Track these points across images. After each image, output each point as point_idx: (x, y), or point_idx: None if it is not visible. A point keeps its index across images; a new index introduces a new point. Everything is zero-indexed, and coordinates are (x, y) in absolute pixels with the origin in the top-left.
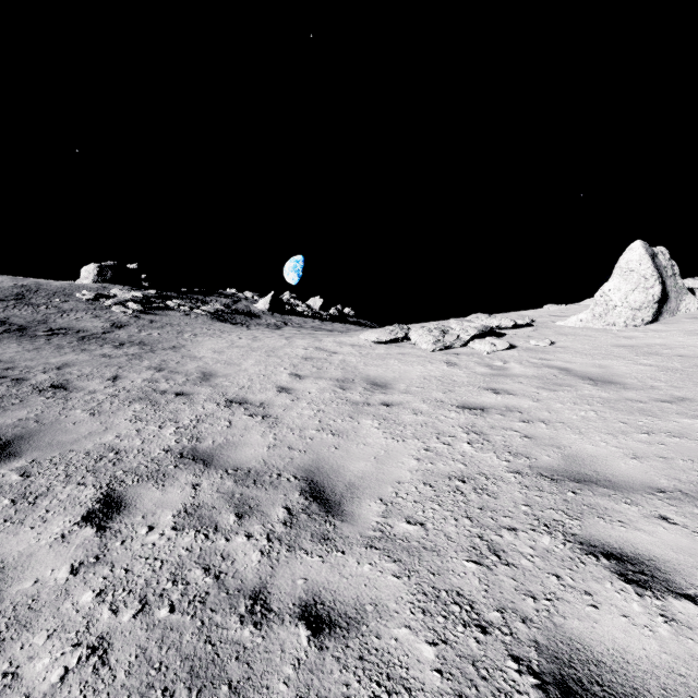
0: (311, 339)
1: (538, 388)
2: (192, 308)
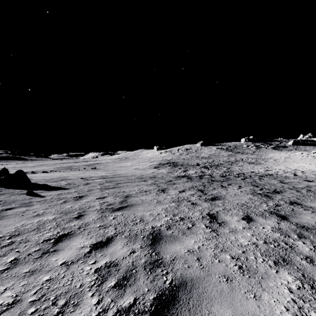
0: (290, 153)
1: (304, 158)
2: (267, 146)
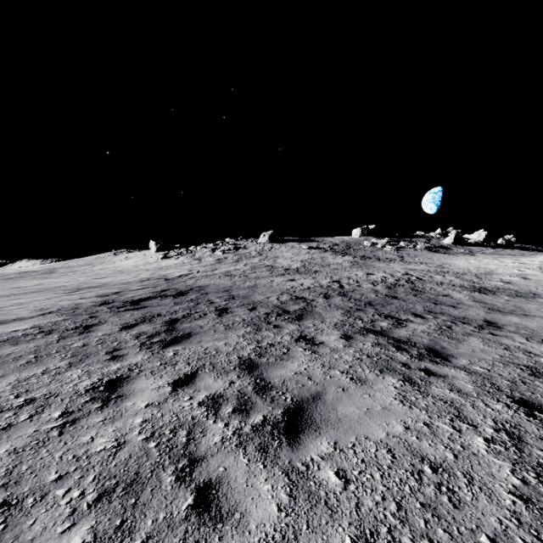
0: (511, 260)
1: None
2: (414, 246)
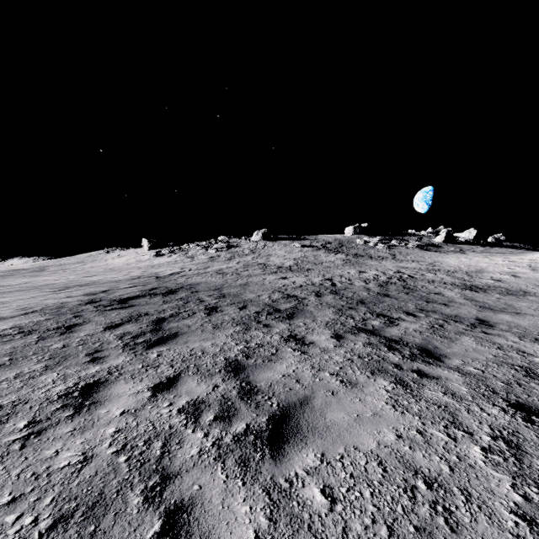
0: (501, 258)
1: None
2: (406, 244)
